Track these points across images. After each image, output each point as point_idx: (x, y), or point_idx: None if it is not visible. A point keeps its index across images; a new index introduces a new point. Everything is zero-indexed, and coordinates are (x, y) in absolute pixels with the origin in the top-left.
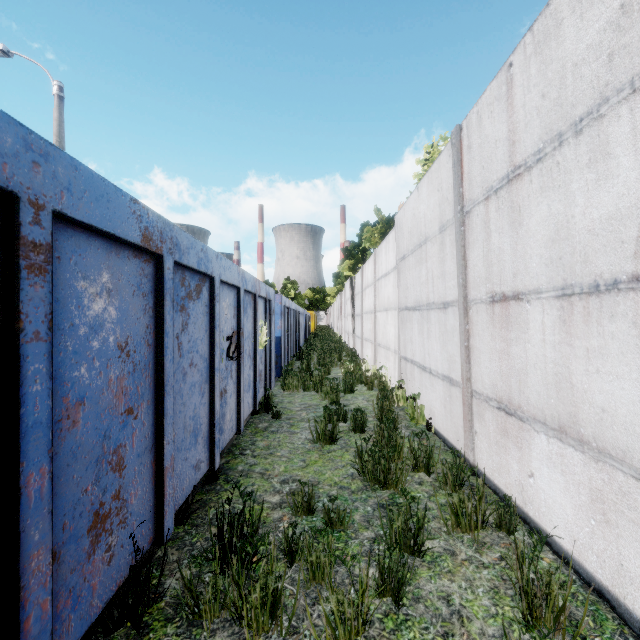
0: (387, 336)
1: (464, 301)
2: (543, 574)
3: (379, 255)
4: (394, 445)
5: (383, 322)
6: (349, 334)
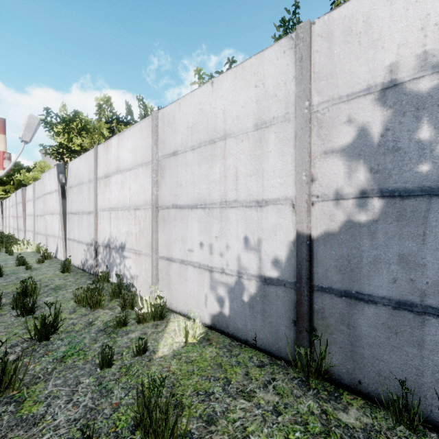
0: (12, 224)
1: (17, 217)
2: (14, 239)
3: (10, 199)
4: (4, 239)
5: (11, 220)
6: (1, 226)
